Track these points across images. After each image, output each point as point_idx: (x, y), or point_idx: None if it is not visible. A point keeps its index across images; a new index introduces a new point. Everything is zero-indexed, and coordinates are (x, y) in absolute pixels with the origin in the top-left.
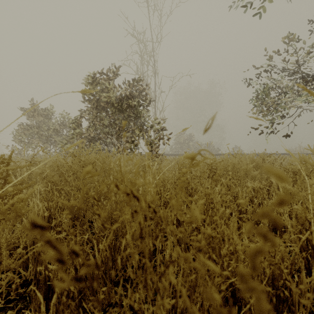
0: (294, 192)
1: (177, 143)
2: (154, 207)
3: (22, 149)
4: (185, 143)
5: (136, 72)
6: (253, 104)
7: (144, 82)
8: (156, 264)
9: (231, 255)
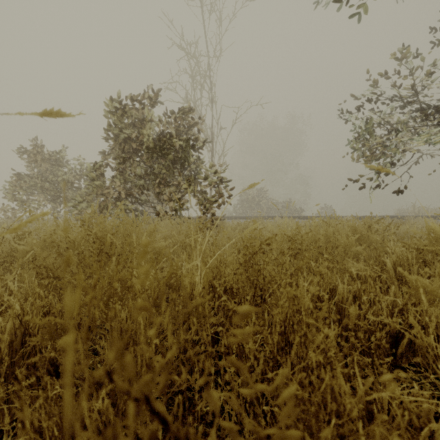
0: (432, 290)
1: (244, 202)
2: (163, 411)
3: (18, 210)
4: (254, 200)
5: (185, 100)
6: (352, 147)
7: (197, 114)
8: (205, 410)
9: (336, 421)
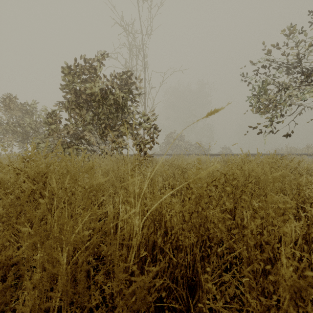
0: None
1: (168, 143)
2: None
3: None
4: (175, 142)
5: (124, 66)
6: (250, 102)
7: (133, 77)
8: None
9: None
